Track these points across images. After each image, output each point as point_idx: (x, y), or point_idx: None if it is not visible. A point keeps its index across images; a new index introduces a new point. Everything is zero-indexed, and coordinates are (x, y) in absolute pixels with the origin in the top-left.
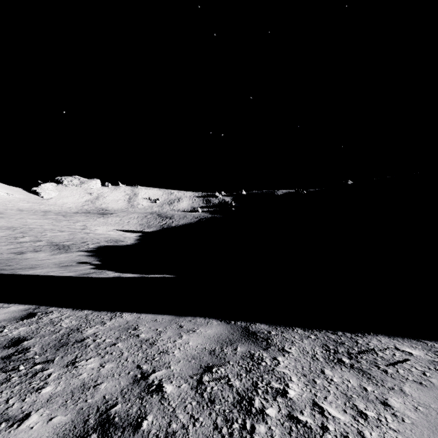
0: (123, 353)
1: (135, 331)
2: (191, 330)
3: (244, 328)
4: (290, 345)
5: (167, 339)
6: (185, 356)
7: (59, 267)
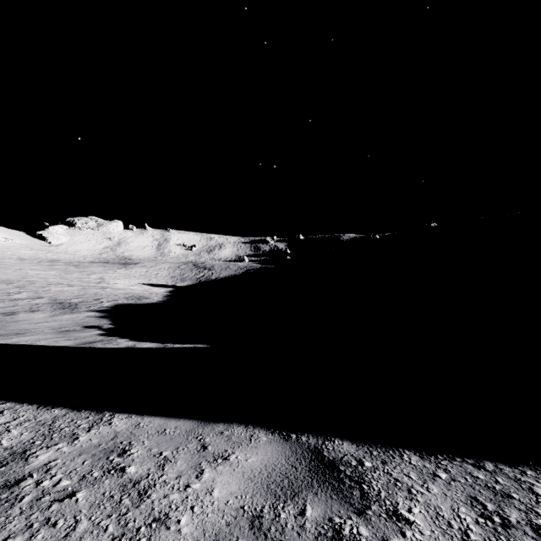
0: (78, 523)
1: (122, 458)
2: (220, 455)
3: (315, 452)
4: (407, 499)
5: (174, 479)
6: (201, 536)
7: (56, 333)
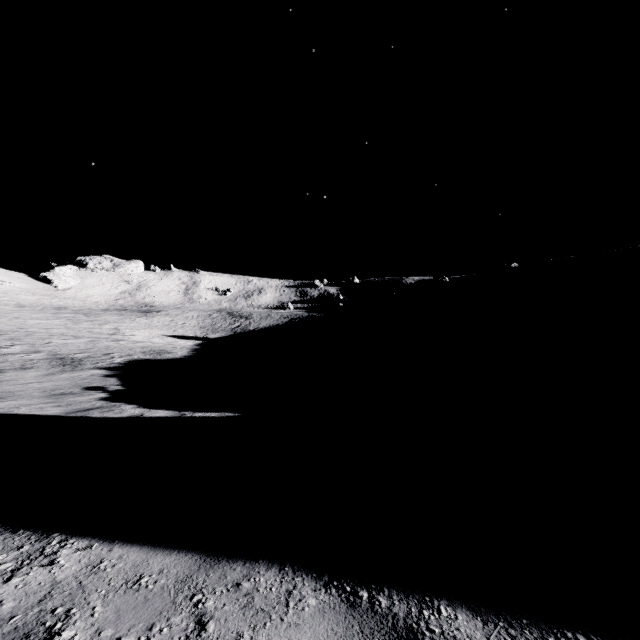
0: None
1: None
2: None
3: None
4: None
5: None
6: None
7: (45, 397)
